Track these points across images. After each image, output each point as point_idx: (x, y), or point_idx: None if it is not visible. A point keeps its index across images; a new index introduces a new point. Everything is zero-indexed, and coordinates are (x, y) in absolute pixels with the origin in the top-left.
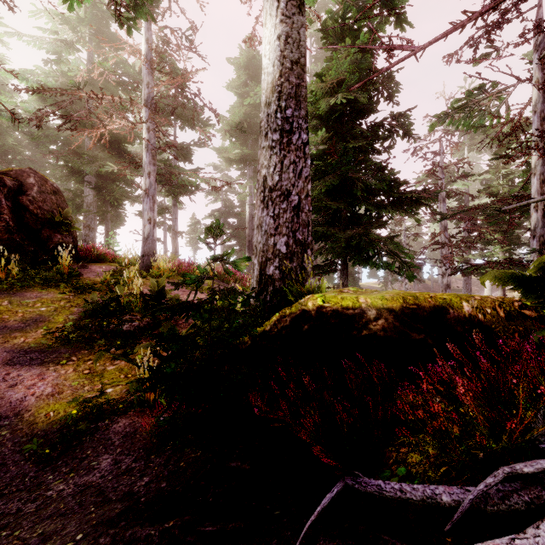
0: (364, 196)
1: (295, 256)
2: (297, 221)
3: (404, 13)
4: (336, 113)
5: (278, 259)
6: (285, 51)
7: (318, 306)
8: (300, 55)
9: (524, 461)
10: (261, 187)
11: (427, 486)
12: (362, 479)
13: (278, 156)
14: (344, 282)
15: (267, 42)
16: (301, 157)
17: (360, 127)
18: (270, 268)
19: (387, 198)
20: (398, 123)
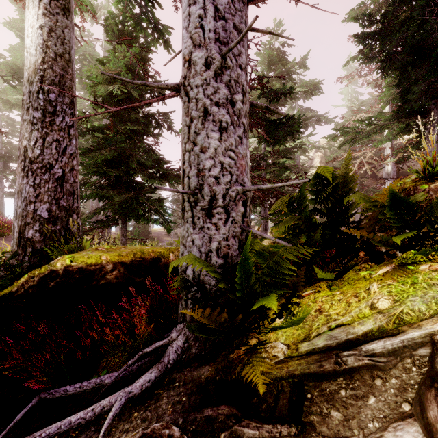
0: (139, 167)
1: (59, 220)
2: (61, 191)
3: (169, 41)
4: (116, 98)
5: (38, 223)
6: (49, 42)
7: (66, 266)
8: (64, 51)
9: (150, 346)
10: (22, 156)
11: (99, 378)
12: (54, 390)
13: (40, 132)
14: (124, 233)
15: (30, 25)
16: (65, 137)
17: (137, 114)
18: (29, 232)
19: (159, 171)
20: (163, 119)
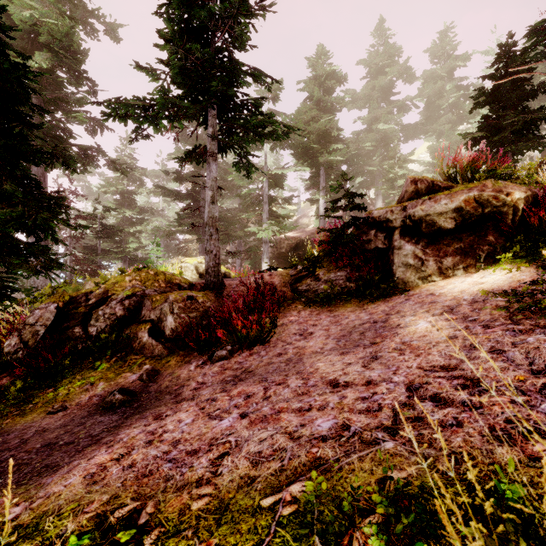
0: None
1: None
2: None
3: None
4: None
5: None
6: None
7: None
8: None
9: None
10: None
11: None
12: None
13: None
14: None
15: None
16: None
17: None
18: None
19: None
20: None
